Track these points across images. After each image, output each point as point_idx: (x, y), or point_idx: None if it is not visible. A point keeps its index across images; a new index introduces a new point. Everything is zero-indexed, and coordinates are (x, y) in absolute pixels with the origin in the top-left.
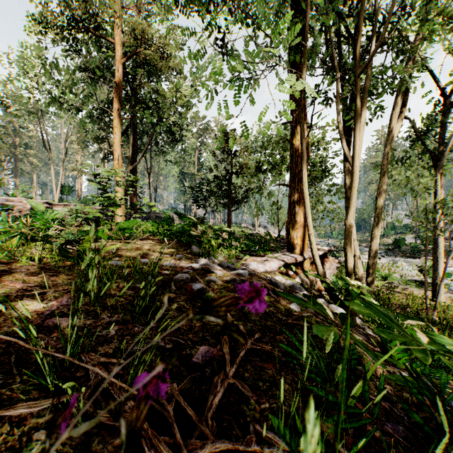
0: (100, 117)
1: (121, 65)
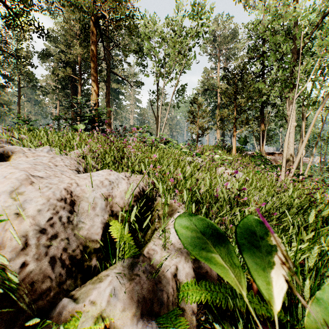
0: (210, 113)
1: (219, 97)
